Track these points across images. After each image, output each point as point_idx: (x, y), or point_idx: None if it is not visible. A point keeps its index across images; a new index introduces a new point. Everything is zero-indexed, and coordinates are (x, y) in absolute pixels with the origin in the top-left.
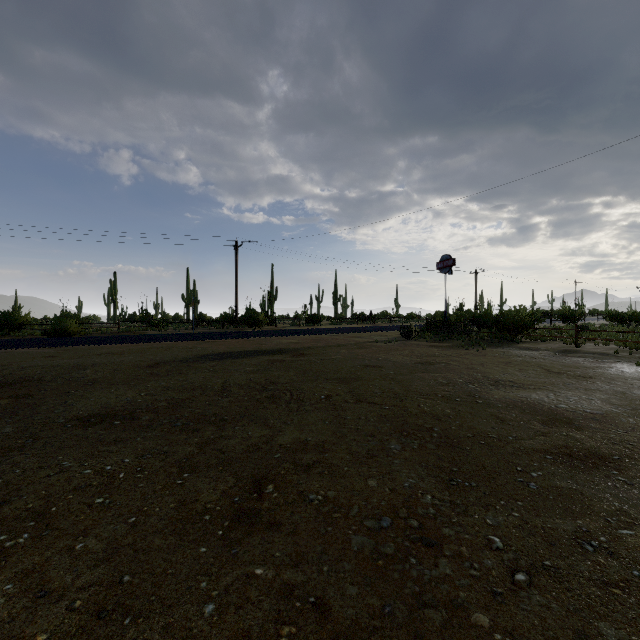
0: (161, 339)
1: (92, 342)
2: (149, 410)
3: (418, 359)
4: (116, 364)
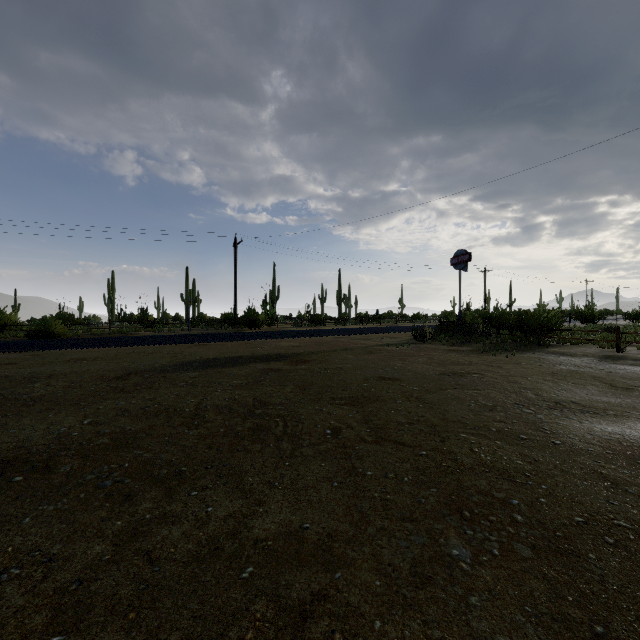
0: (148, 342)
1: (70, 345)
2: (78, 452)
3: (442, 368)
4: (77, 375)
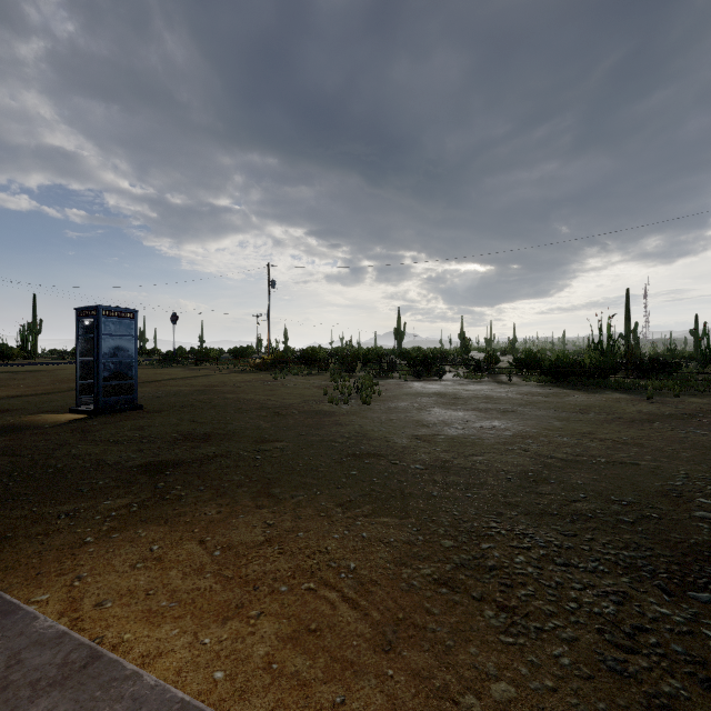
0: None
1: None
2: None
3: None
4: None
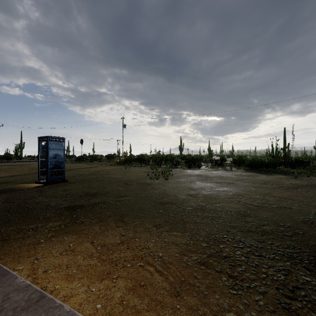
0: None
1: None
2: None
3: None
4: None
